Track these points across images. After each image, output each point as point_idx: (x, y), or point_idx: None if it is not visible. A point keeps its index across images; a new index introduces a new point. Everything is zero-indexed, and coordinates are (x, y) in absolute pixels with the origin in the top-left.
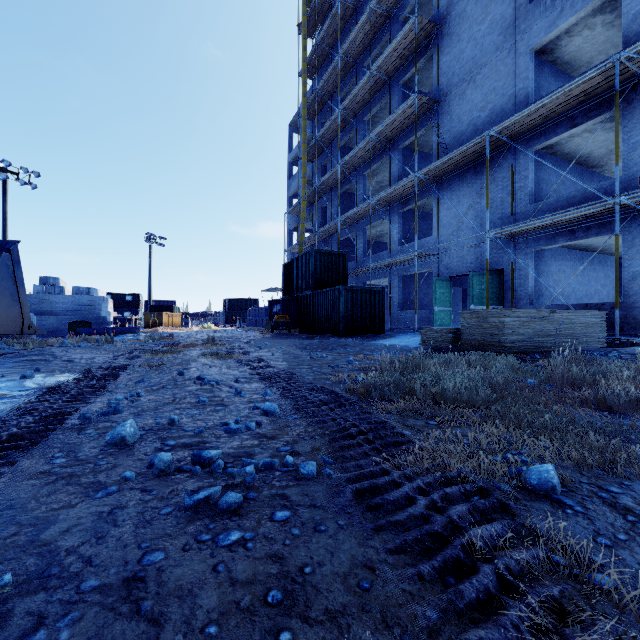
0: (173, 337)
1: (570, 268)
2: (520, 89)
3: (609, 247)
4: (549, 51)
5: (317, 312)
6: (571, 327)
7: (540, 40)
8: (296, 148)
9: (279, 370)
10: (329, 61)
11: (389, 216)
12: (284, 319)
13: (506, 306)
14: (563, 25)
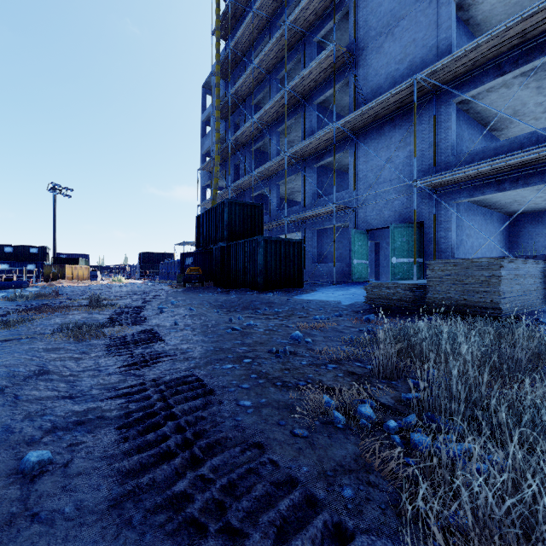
0: (57, 294)
1: (477, 223)
2: (442, 39)
3: (511, 204)
4: (466, 7)
5: (232, 265)
6: (543, 281)
7: None
8: (209, 108)
9: (179, 370)
10: (242, 22)
11: (303, 171)
12: (197, 272)
13: (427, 259)
14: None
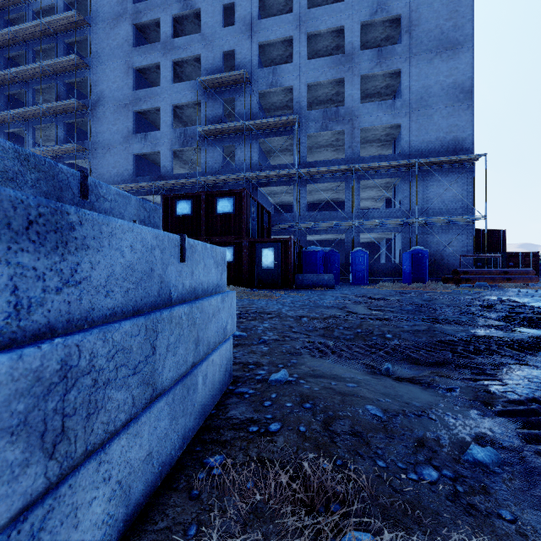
0: None
1: None
2: (130, 169)
3: None
4: (143, 155)
5: None
6: None
7: (137, 153)
8: None
9: None
10: None
11: None
12: None
13: None
14: (145, 152)
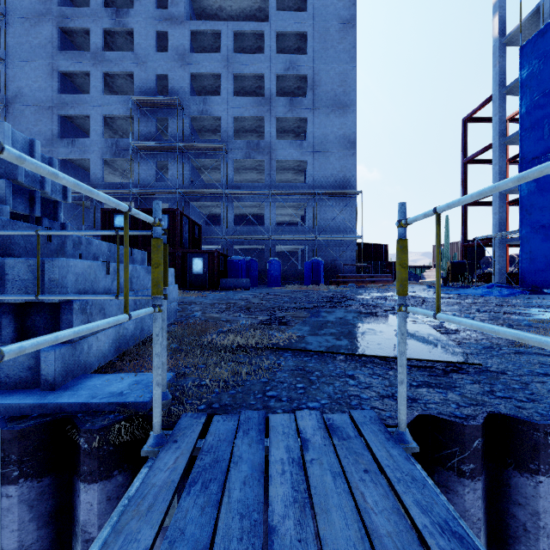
0: None
1: None
2: None
3: None
4: (69, 159)
5: None
6: None
7: (63, 157)
8: None
9: None
10: None
11: None
12: None
13: None
14: (72, 158)
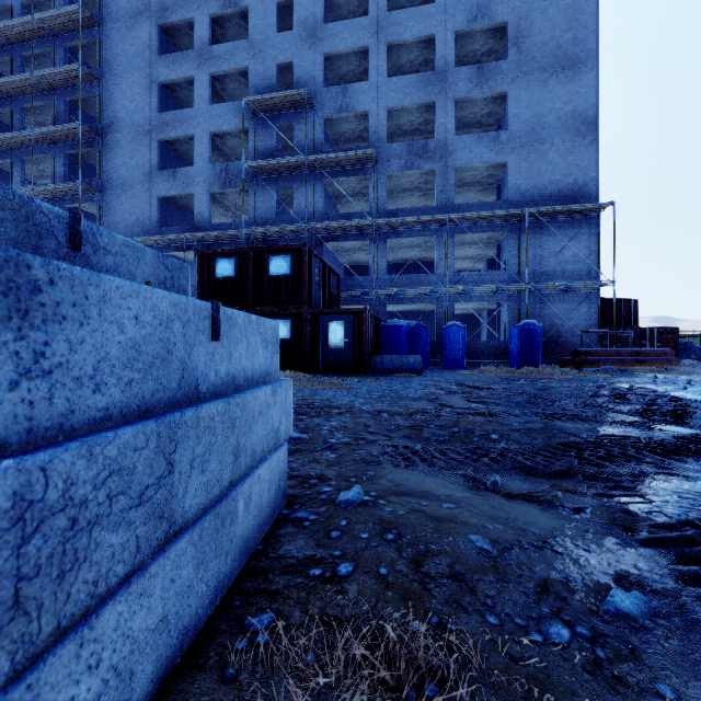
0: None
1: None
2: (153, 216)
3: None
4: (171, 198)
5: None
6: None
7: (163, 195)
8: None
9: None
10: None
11: None
12: None
13: None
14: (173, 195)
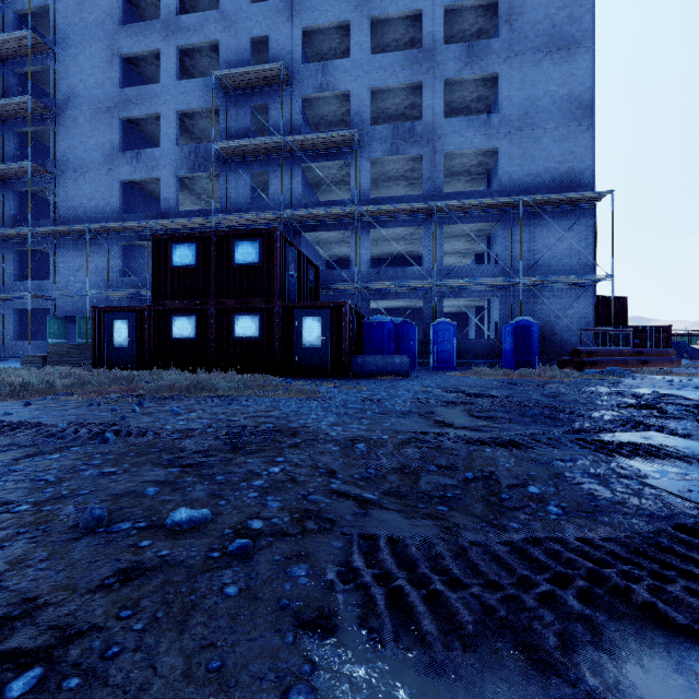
0: None
1: None
2: (114, 202)
3: None
4: (136, 183)
5: None
6: None
7: (125, 179)
8: None
9: None
10: None
11: (2, 250)
12: None
13: None
14: (137, 179)
